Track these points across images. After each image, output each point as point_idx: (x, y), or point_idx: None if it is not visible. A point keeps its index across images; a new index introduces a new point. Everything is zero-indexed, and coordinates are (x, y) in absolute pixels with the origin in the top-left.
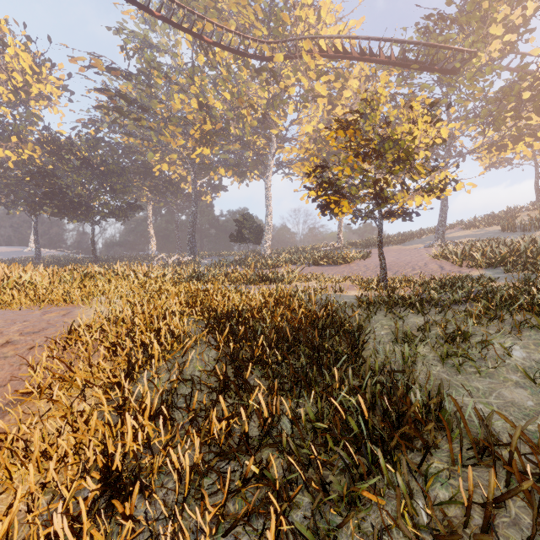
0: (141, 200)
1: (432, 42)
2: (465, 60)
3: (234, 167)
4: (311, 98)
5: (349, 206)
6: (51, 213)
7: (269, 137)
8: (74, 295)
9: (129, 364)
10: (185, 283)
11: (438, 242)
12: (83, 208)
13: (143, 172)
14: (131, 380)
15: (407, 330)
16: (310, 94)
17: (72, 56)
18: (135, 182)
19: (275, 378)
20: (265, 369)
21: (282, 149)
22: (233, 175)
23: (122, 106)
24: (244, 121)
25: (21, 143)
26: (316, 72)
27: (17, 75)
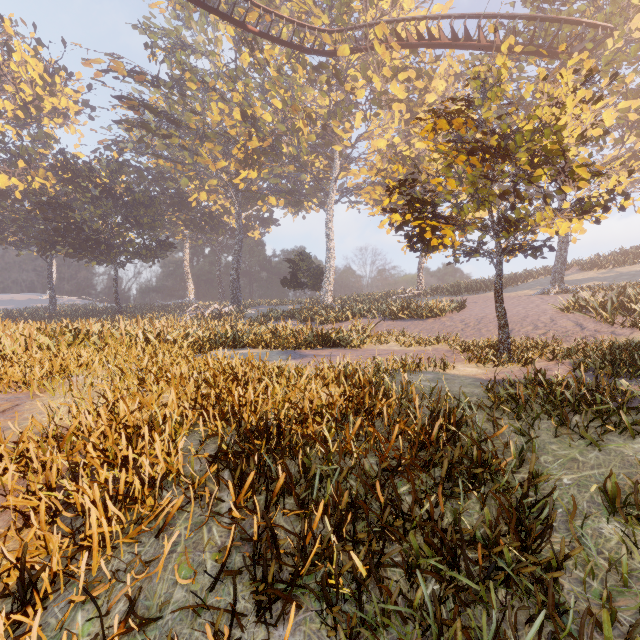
0: (175, 237)
1: (554, 15)
2: (598, 39)
3: (287, 194)
4: (385, 104)
5: (455, 235)
6: (66, 253)
7: (331, 157)
8: (33, 375)
9: (23, 577)
10: (204, 355)
11: (555, 288)
12: (103, 247)
13: (176, 203)
14: (26, 612)
15: (617, 475)
16: (383, 99)
17: (87, 59)
18: (167, 215)
19: (354, 639)
20: (329, 632)
21: (347, 171)
22: (286, 206)
23: (150, 121)
24: (299, 136)
25: (30, 169)
26: (392, 68)
27: (25, 87)
